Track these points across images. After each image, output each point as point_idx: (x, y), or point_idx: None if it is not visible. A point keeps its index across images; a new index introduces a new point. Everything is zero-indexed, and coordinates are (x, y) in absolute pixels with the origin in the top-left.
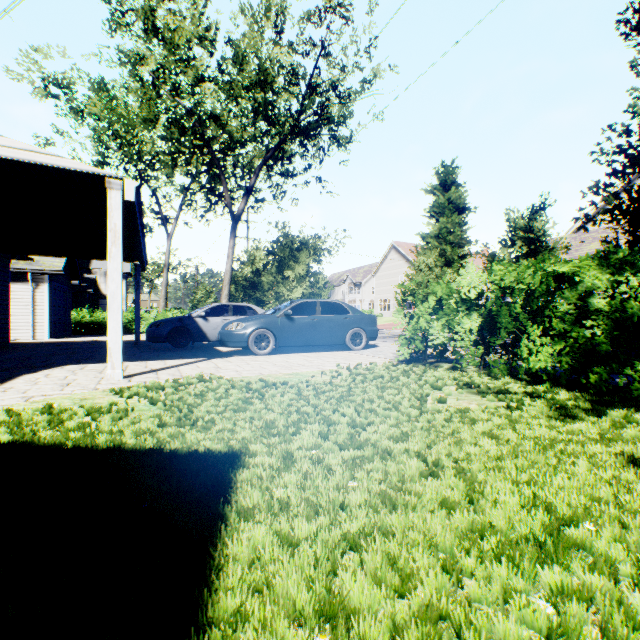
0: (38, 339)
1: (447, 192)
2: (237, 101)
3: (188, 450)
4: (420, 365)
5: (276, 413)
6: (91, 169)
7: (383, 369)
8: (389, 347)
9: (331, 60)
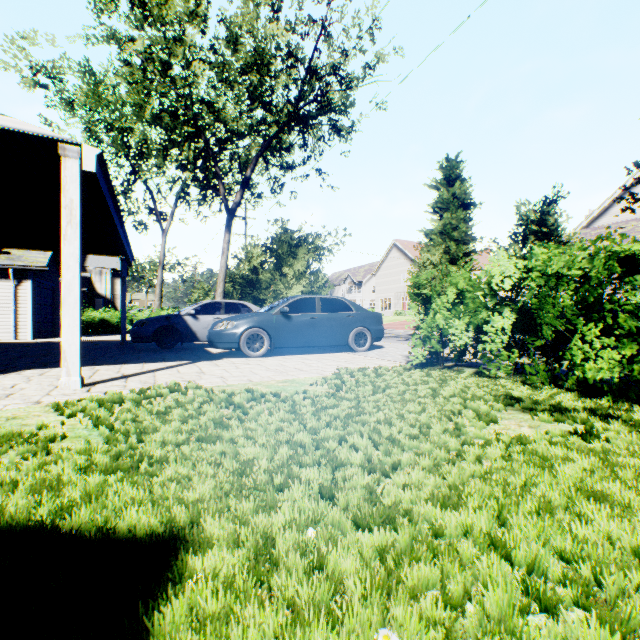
0: (20, 339)
1: (451, 187)
2: (231, 85)
3: (95, 531)
4: (437, 370)
5: (258, 446)
6: (39, 131)
7: (395, 375)
8: (396, 348)
9: (332, 44)
